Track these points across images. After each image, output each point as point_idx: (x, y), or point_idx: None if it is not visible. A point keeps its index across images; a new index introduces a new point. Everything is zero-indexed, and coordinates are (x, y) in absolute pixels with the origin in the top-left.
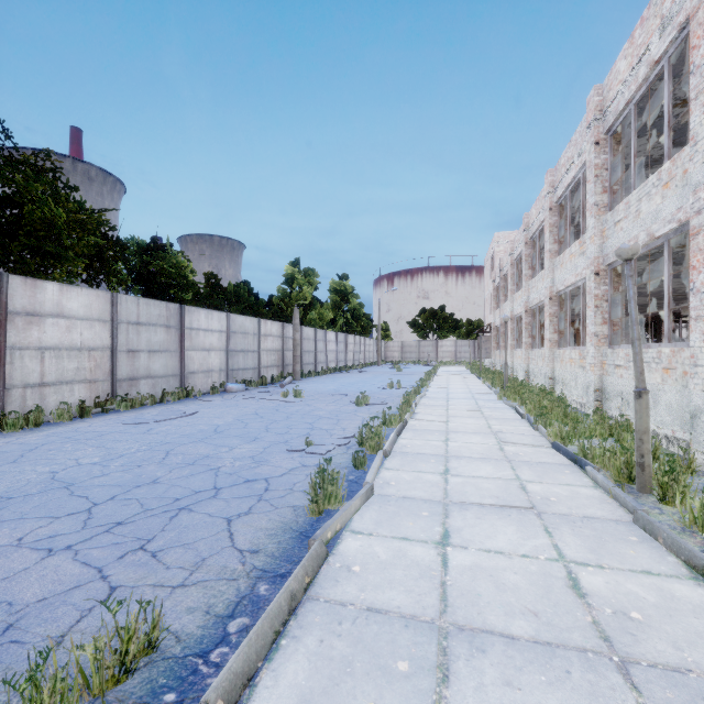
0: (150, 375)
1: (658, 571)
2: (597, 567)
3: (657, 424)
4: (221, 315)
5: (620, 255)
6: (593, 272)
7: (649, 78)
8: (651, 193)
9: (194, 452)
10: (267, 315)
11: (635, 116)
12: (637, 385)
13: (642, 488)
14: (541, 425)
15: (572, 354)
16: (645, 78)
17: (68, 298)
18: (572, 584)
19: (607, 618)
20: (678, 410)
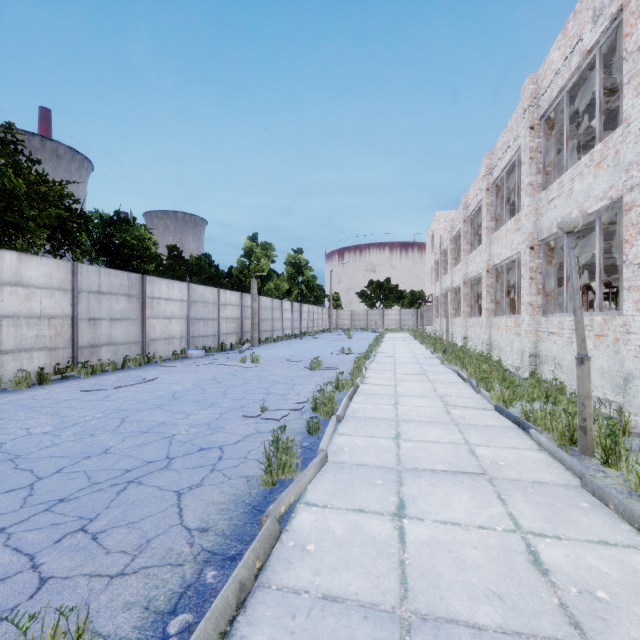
0: (111, 342)
1: (614, 541)
2: (555, 538)
3: None
4: (182, 285)
5: (562, 228)
6: (528, 246)
7: (581, 67)
8: (584, 172)
9: (149, 419)
10: (227, 285)
11: (567, 102)
12: (579, 352)
13: (585, 451)
14: (483, 388)
15: (508, 322)
16: (577, 67)
17: (27, 267)
18: (533, 559)
19: (574, 599)
20: (609, 374)
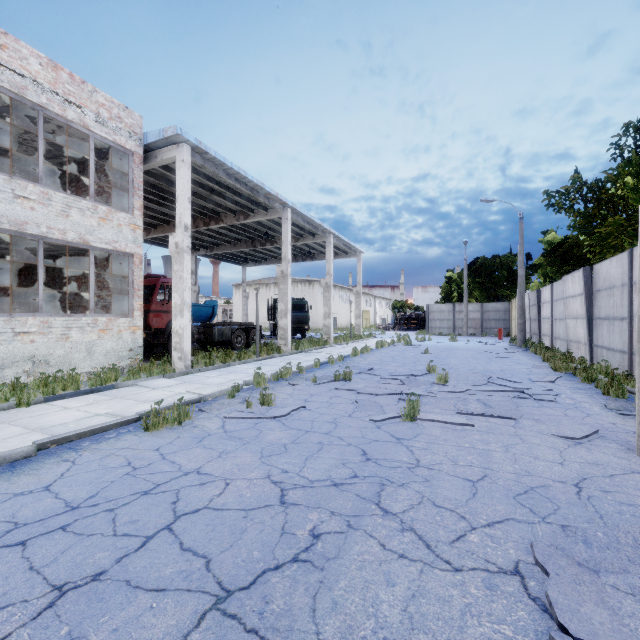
0: None
1: None
2: None
3: None
4: None
5: None
6: None
7: None
8: None
9: None
10: None
11: None
12: None
13: None
14: None
15: None
16: None
17: None
18: None
19: None
20: None
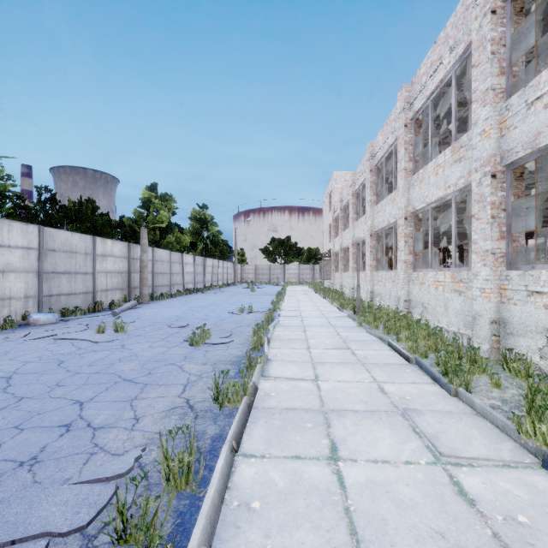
0: None
1: None
2: None
3: None
4: (28, 227)
5: None
6: (488, 173)
7: None
8: None
9: None
10: (113, 235)
11: None
12: None
13: None
14: (461, 386)
15: (439, 277)
16: None
17: None
18: None
19: None
20: None
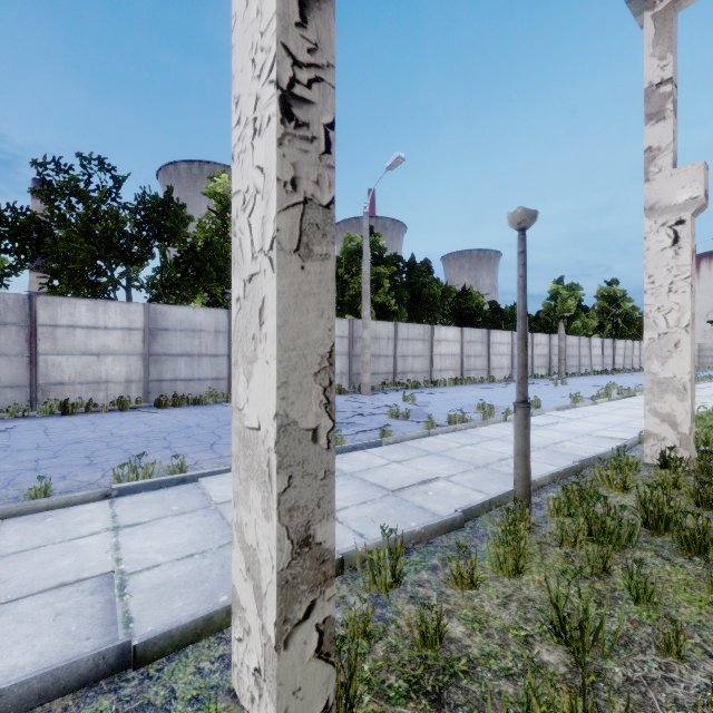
0: (474, 369)
1: None
2: None
3: None
4: (508, 333)
5: None
6: None
7: None
8: None
9: None
10: (536, 328)
11: None
12: None
13: None
14: None
15: None
16: None
17: (448, 332)
18: None
19: None
20: None
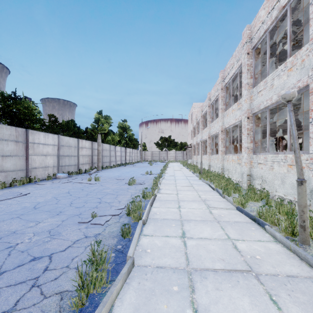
0: (3, 170)
1: None
2: None
3: (284, 193)
4: (54, 136)
5: (285, 98)
6: (246, 117)
7: (278, 17)
8: (280, 74)
9: (5, 229)
10: (84, 137)
11: (269, 38)
12: (299, 177)
13: (304, 242)
14: (226, 195)
15: (233, 157)
16: (276, 17)
17: None
18: None
19: None
20: None
